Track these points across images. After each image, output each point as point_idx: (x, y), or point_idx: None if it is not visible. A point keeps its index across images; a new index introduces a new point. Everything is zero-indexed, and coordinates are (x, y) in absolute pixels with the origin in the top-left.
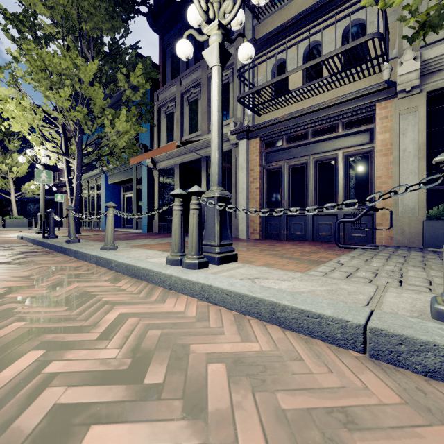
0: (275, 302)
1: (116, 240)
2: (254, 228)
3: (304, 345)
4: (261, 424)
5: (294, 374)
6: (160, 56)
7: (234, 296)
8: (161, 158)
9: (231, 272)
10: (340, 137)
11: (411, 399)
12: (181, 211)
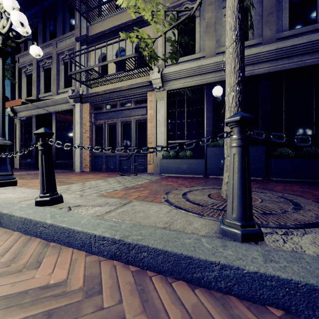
0: None
1: None
2: (86, 164)
3: None
4: None
5: None
6: None
7: None
8: (21, 109)
9: None
10: (133, 109)
11: None
12: None
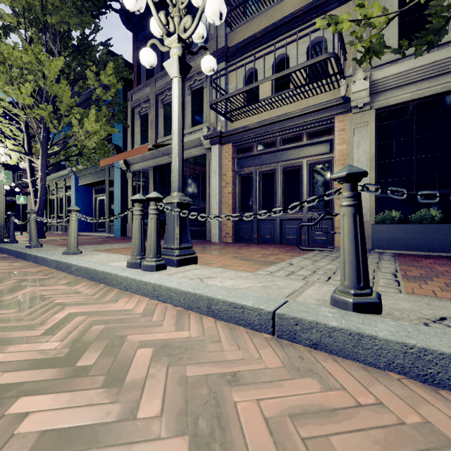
0: (211, 297)
1: (83, 244)
2: (226, 232)
3: (228, 331)
4: (166, 387)
5: (209, 352)
6: (134, 55)
7: (180, 294)
8: (135, 160)
9: (186, 273)
10: (304, 146)
11: (291, 364)
12: (141, 215)
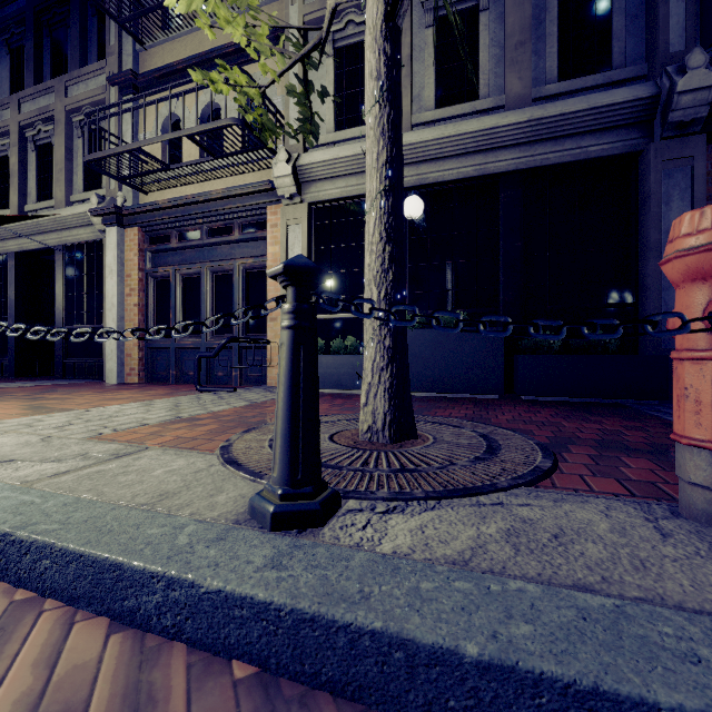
0: None
1: None
2: (131, 367)
3: None
4: None
5: None
6: None
7: None
8: None
9: None
10: (237, 242)
11: None
12: None
